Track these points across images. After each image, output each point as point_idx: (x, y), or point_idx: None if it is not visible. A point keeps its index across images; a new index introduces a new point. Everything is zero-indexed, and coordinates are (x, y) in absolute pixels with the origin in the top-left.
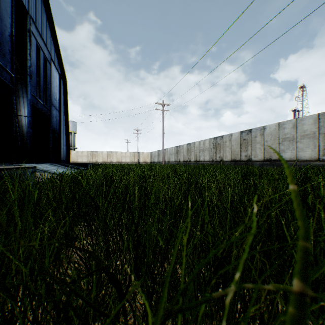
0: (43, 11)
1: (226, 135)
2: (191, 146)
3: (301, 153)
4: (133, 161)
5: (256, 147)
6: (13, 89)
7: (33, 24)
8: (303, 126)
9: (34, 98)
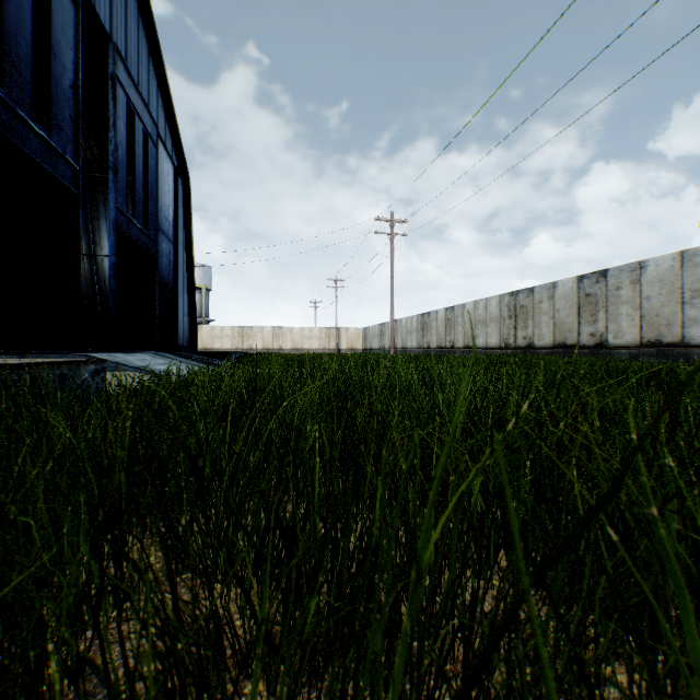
0: (142, 36)
1: (540, 286)
2: (455, 313)
3: None
4: (326, 348)
5: (620, 313)
6: (79, 198)
7: (121, 63)
8: None
9: (123, 217)
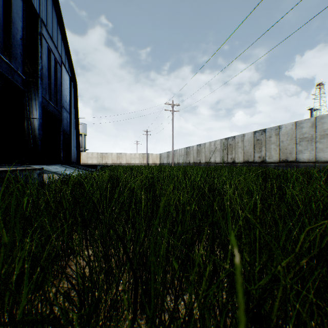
0: (54, 14)
1: (238, 135)
2: (201, 147)
3: (321, 154)
4: (142, 163)
5: (271, 148)
6: (24, 92)
7: (44, 27)
8: (324, 125)
9: (45, 101)
